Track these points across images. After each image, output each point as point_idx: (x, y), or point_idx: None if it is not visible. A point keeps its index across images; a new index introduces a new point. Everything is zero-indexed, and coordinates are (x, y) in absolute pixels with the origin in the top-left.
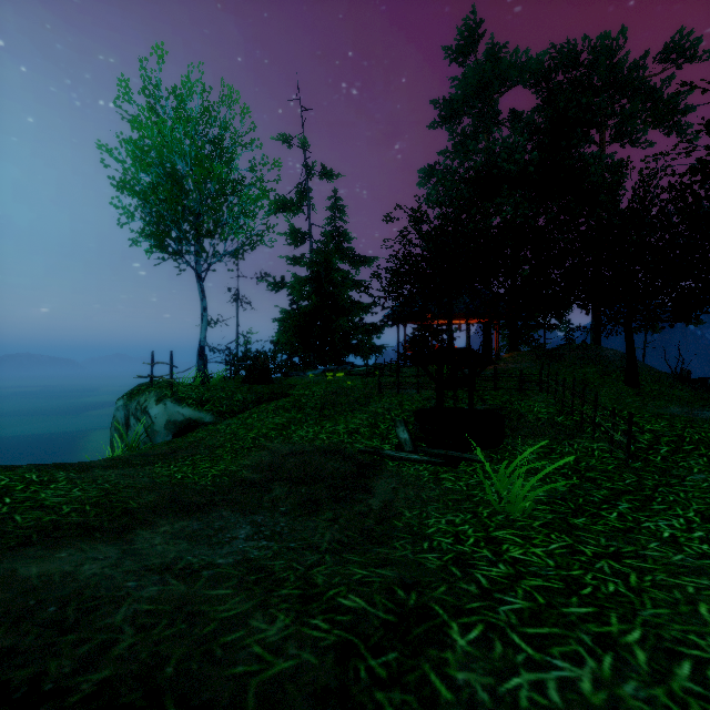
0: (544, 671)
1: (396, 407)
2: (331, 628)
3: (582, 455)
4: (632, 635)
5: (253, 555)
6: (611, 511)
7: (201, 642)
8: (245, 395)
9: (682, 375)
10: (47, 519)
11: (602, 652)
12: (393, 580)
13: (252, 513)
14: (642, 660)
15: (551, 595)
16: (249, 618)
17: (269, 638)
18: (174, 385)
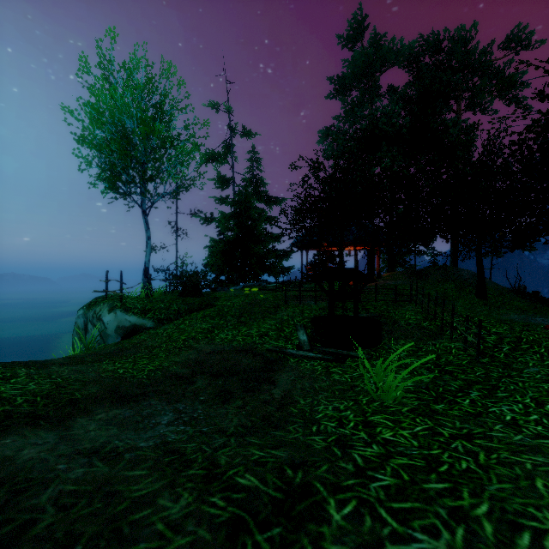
0: (405, 544)
1: (298, 315)
2: (226, 505)
3: (443, 352)
4: (481, 508)
5: (171, 438)
6: (465, 399)
7: (112, 521)
8: (180, 306)
9: (520, 290)
10: (1, 409)
11: (456, 525)
12: (284, 460)
13: (176, 401)
14: (489, 532)
15: (415, 472)
16: (157, 497)
17: (171, 515)
18: (124, 298)
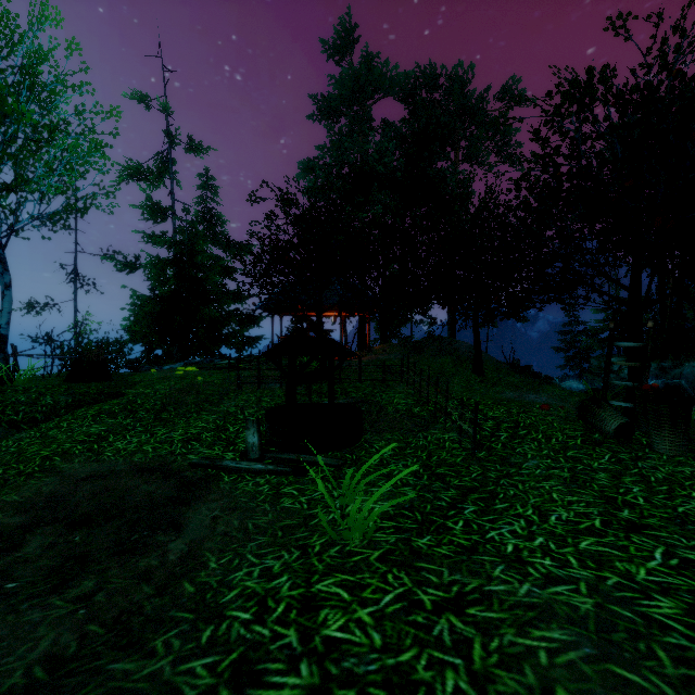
0: None
1: (252, 405)
2: None
3: (435, 447)
4: None
5: None
6: (458, 520)
7: None
8: (58, 397)
9: (514, 364)
10: None
11: None
12: None
13: None
14: None
15: None
16: None
17: None
18: None
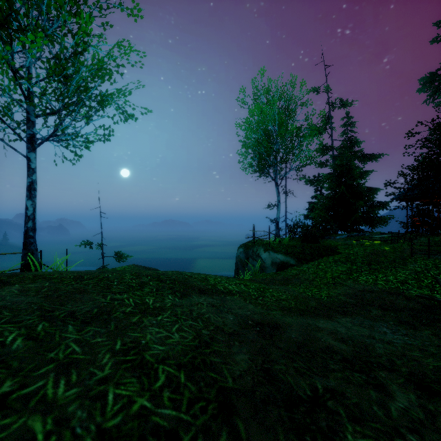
0: None
1: (433, 268)
2: None
3: None
4: None
5: (409, 342)
6: None
7: (433, 371)
8: (311, 251)
9: None
10: (293, 305)
11: None
12: None
13: (375, 321)
14: None
15: None
16: None
17: None
18: (268, 243)
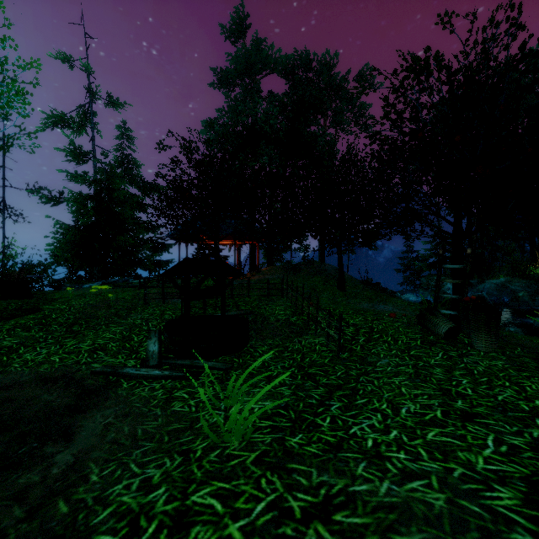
0: None
1: (156, 317)
2: None
3: (308, 350)
4: None
5: None
6: (326, 416)
7: None
8: None
9: (368, 281)
10: None
11: None
12: None
13: None
14: None
15: None
16: None
17: None
18: None
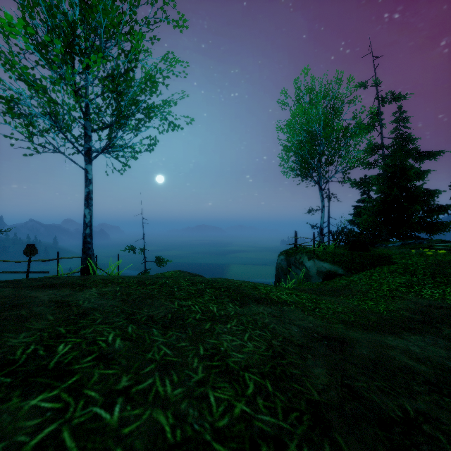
0: None
1: None
2: None
3: None
4: None
5: None
6: None
7: None
8: (361, 260)
9: None
10: (353, 319)
11: None
12: None
13: (450, 341)
14: None
15: None
16: None
17: None
18: (312, 250)
